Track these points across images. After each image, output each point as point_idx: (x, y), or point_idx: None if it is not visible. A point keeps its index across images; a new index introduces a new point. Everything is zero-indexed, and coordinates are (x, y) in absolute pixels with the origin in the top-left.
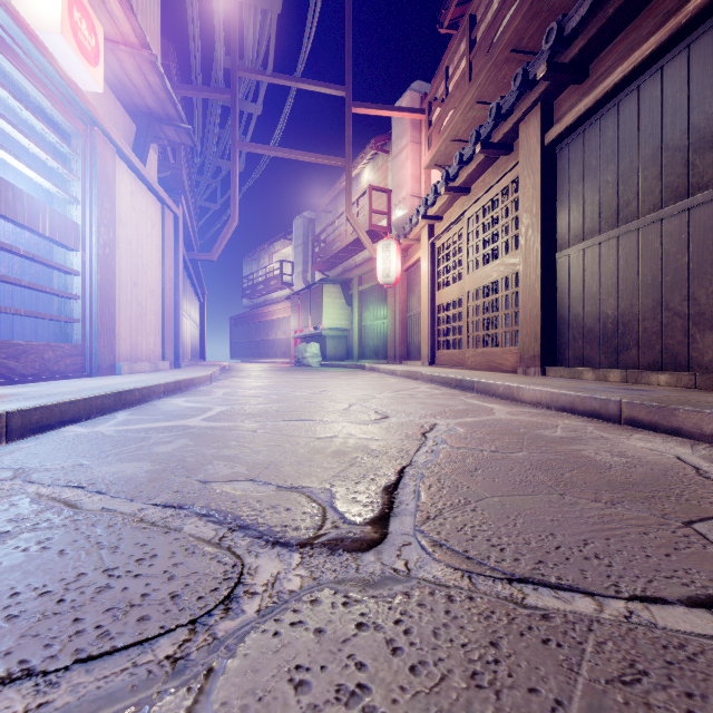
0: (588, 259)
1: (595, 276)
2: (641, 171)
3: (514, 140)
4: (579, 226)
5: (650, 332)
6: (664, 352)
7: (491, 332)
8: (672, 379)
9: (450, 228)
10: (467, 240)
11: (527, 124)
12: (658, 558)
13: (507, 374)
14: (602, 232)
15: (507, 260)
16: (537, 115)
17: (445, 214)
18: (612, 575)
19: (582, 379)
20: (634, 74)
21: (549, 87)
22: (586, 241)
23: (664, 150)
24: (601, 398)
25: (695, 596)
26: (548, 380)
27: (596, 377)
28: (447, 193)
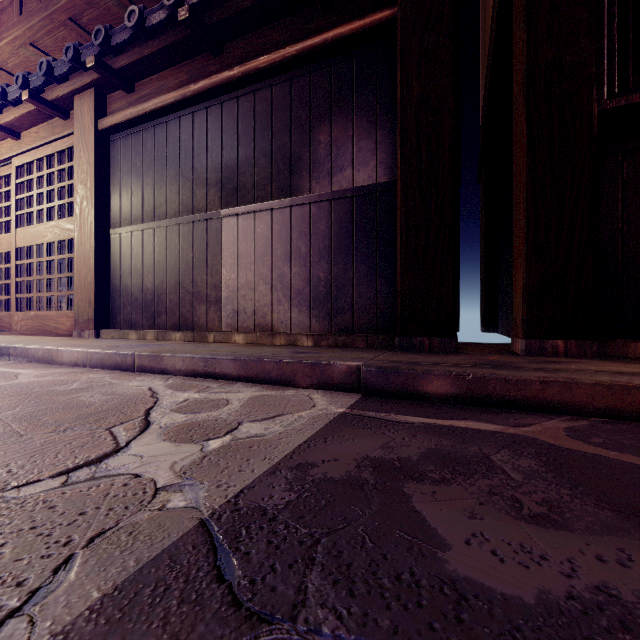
0: (135, 240)
1: (140, 256)
2: (168, 184)
3: (71, 109)
4: (129, 212)
5: (173, 303)
6: (181, 317)
7: (46, 295)
8: (183, 336)
9: None
10: (16, 189)
11: (82, 100)
12: (64, 456)
13: (60, 338)
14: (144, 221)
15: (63, 224)
16: (92, 98)
17: None
18: (10, 479)
19: (128, 339)
20: (163, 111)
21: (102, 79)
22: (133, 225)
23: (181, 176)
24: (122, 353)
25: (67, 470)
26: (96, 341)
27: (139, 336)
28: None
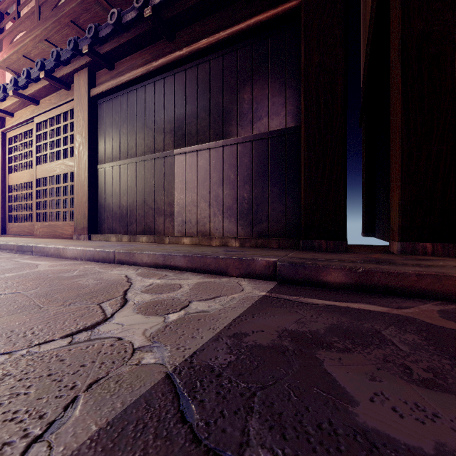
0: (115, 172)
1: (118, 183)
2: (137, 133)
3: (72, 83)
4: (110, 152)
5: (141, 216)
6: (146, 226)
7: (56, 210)
8: (147, 239)
9: (21, 126)
10: (36, 139)
11: (80, 76)
12: (69, 323)
13: (65, 240)
14: (121, 159)
15: (67, 162)
16: (86, 74)
17: (16, 112)
18: (34, 339)
19: (110, 241)
20: (134, 81)
21: (92, 61)
22: (114, 162)
23: (146, 127)
24: (107, 251)
25: (71, 333)
26: (89, 242)
27: (117, 239)
28: (16, 96)
